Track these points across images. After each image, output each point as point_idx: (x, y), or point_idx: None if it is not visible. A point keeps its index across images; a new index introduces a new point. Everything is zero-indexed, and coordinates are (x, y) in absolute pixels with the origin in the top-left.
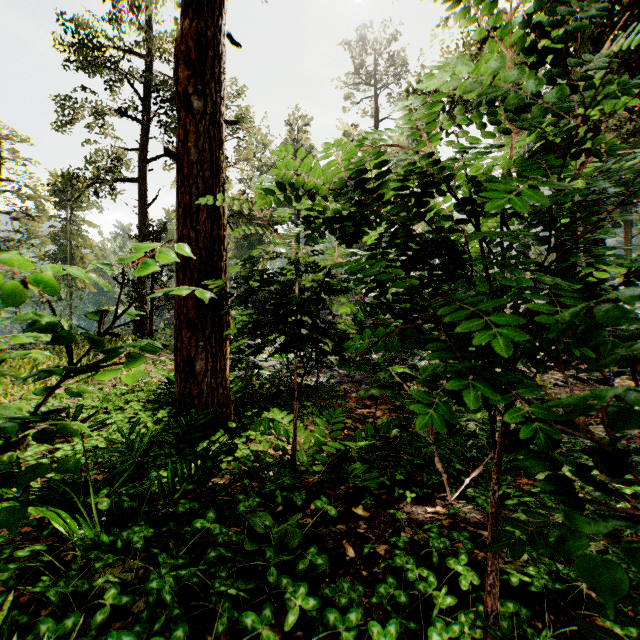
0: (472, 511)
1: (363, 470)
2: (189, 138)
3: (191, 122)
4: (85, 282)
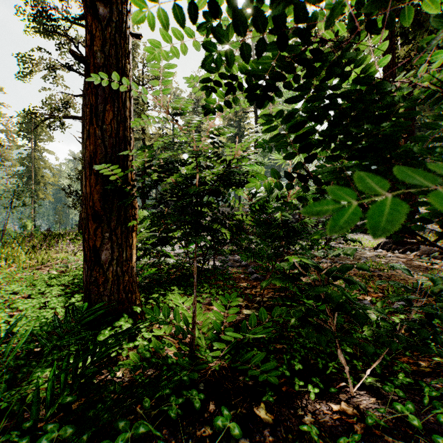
0: (378, 407)
1: (261, 359)
2: (95, 42)
3: (97, 28)
4: (45, 193)
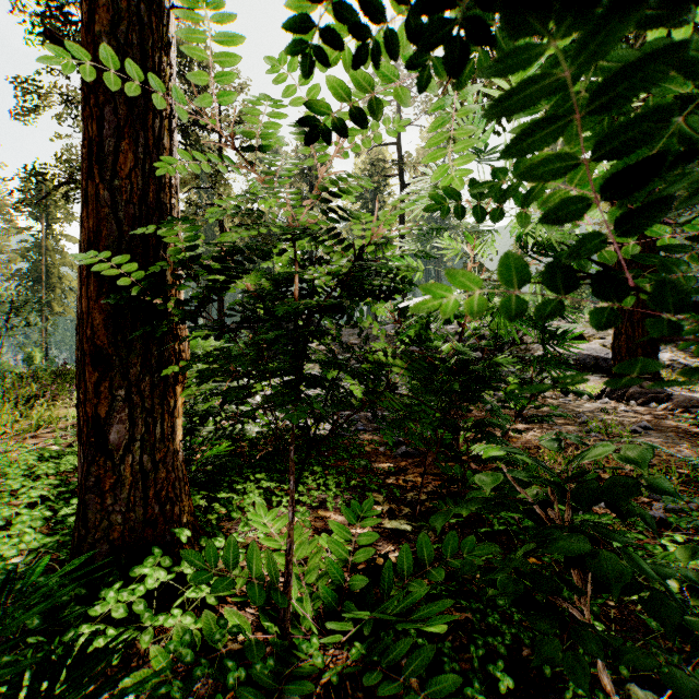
0: None
1: (427, 662)
2: (97, 18)
3: None
4: (64, 306)
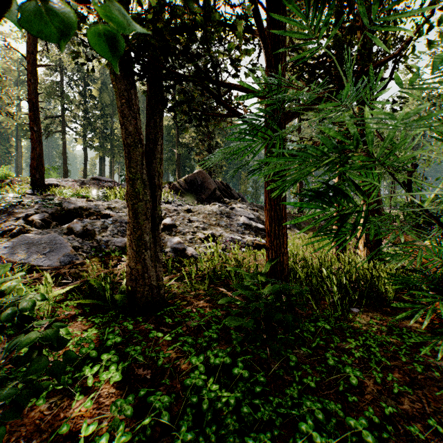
0: None
1: None
2: None
3: None
4: None
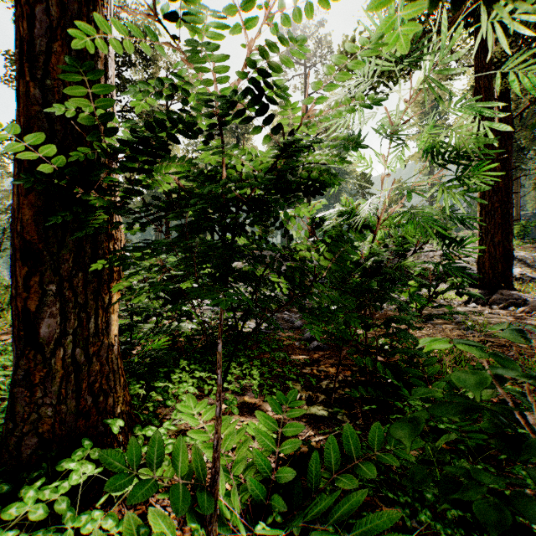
0: None
1: None
2: None
3: None
4: None
